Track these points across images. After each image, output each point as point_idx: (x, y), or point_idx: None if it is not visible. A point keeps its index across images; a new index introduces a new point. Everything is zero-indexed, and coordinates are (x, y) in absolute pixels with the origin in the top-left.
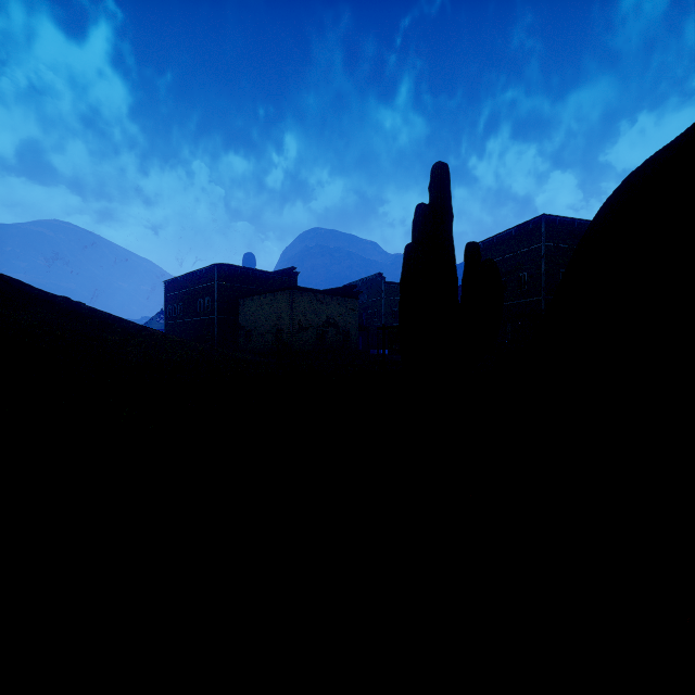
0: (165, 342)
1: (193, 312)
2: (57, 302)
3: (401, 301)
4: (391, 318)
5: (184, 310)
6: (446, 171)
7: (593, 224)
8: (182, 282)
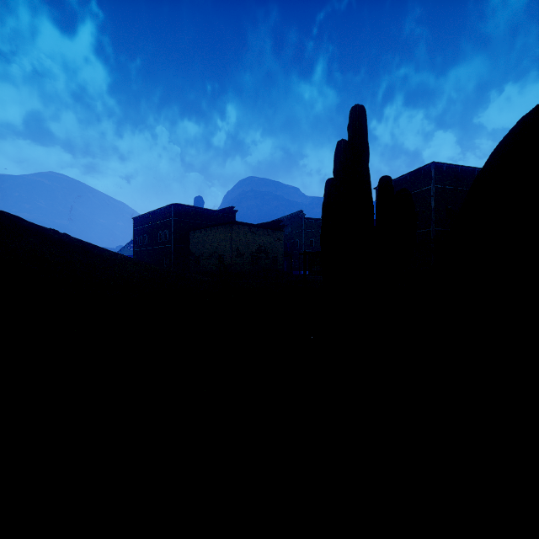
0: (131, 265)
1: (155, 241)
2: (47, 233)
3: (322, 228)
4: (309, 246)
5: (147, 240)
6: (363, 112)
7: (490, 161)
8: (147, 219)
